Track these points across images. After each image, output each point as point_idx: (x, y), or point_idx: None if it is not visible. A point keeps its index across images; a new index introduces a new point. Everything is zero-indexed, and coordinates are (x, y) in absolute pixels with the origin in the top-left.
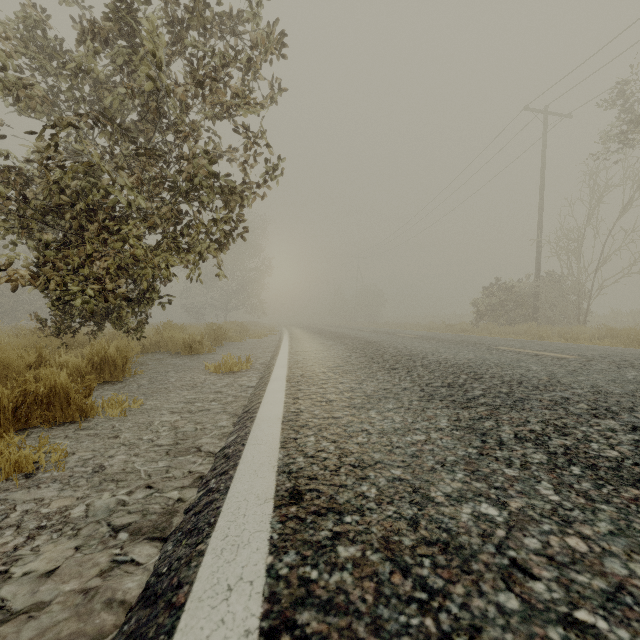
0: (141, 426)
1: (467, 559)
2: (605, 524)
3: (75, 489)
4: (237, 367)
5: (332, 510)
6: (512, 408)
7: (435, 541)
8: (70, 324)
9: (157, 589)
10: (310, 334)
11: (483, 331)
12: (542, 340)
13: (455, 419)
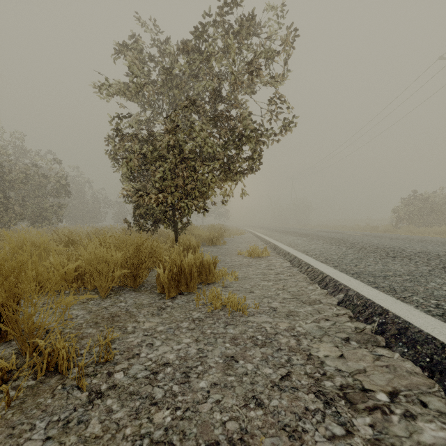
0: (257, 287)
1: None
2: None
3: (279, 318)
4: (264, 254)
5: None
6: None
7: None
8: (146, 225)
9: (442, 367)
10: (276, 233)
11: (404, 231)
12: None
13: None
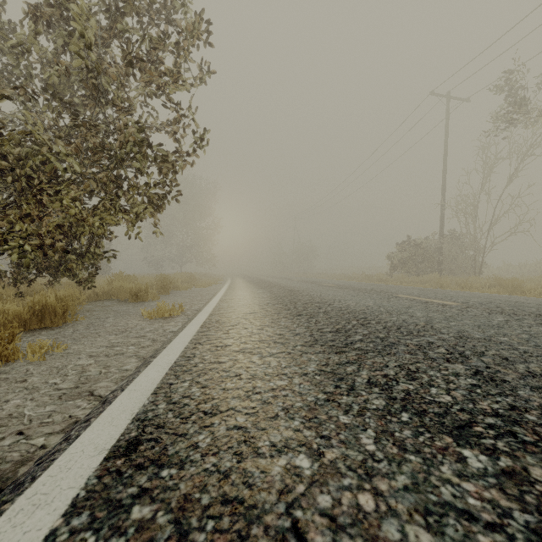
0: (53, 370)
1: (251, 521)
2: (404, 477)
3: None
4: (168, 313)
5: (156, 462)
6: (379, 353)
7: (232, 499)
8: (26, 275)
9: None
10: (247, 283)
11: (396, 280)
12: (442, 288)
13: (324, 364)
